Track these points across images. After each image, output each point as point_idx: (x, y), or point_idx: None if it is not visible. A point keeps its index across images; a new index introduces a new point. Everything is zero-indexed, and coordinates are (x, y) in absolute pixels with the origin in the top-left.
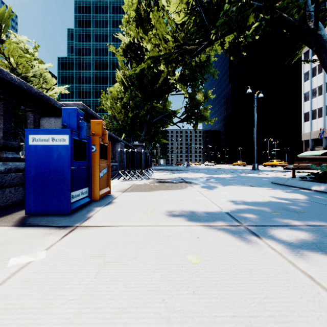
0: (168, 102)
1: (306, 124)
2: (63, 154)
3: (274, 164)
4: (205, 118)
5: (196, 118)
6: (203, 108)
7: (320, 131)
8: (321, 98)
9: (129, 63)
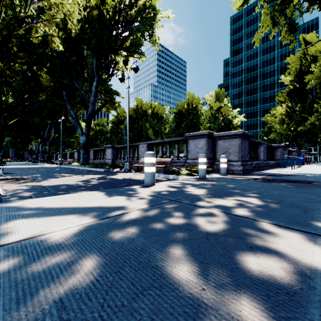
0: None
1: None
2: (302, 159)
3: None
4: None
5: None
6: None
7: None
8: None
9: (292, 102)
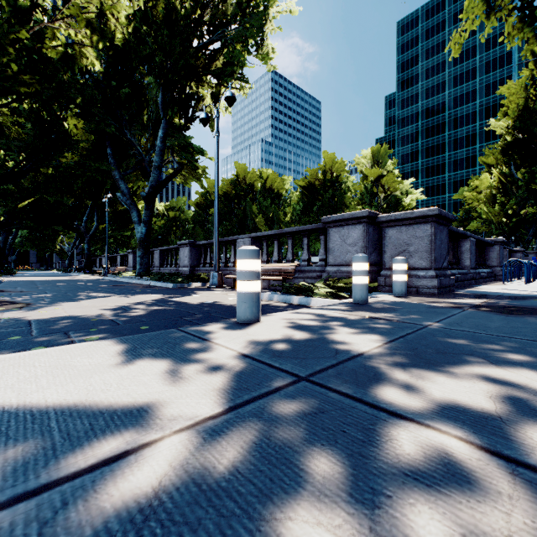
0: None
1: None
2: None
3: None
4: None
5: None
6: None
7: None
8: None
9: (511, 165)
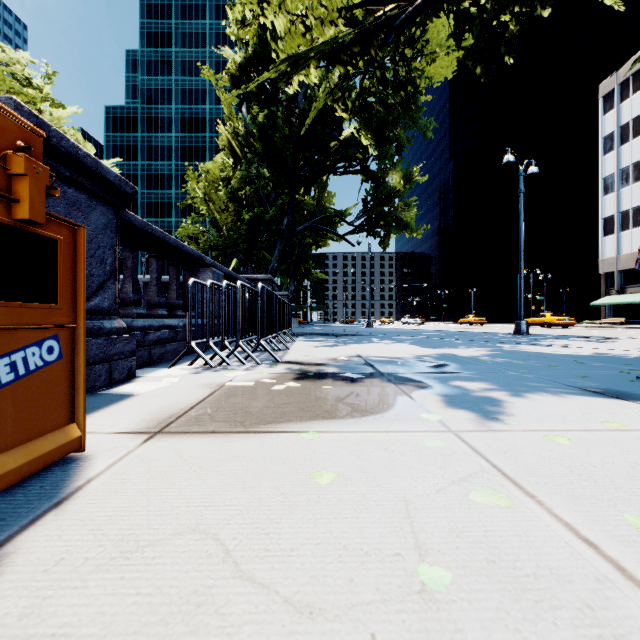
0: (328, 195)
1: (608, 240)
2: None
3: (546, 321)
4: (406, 224)
5: (387, 226)
6: (402, 204)
7: (639, 253)
8: (639, 188)
9: (243, 105)
